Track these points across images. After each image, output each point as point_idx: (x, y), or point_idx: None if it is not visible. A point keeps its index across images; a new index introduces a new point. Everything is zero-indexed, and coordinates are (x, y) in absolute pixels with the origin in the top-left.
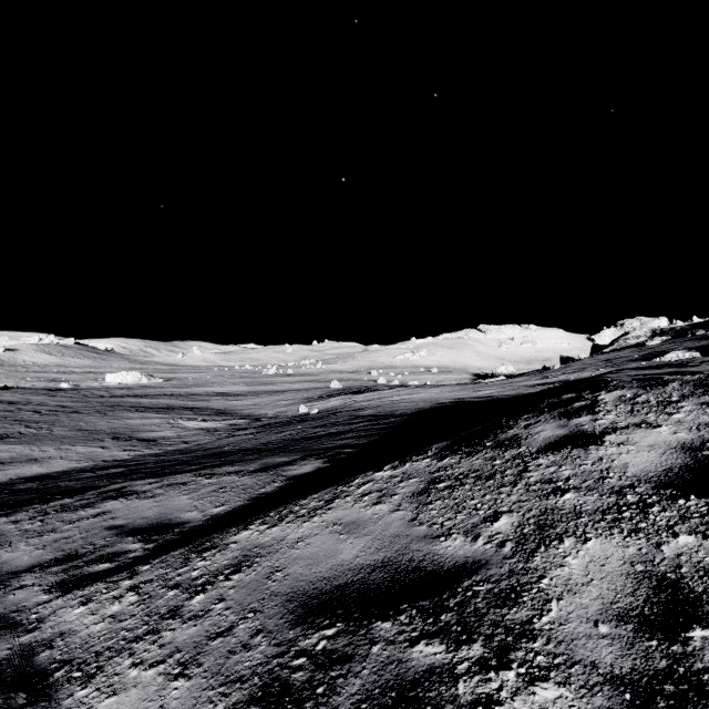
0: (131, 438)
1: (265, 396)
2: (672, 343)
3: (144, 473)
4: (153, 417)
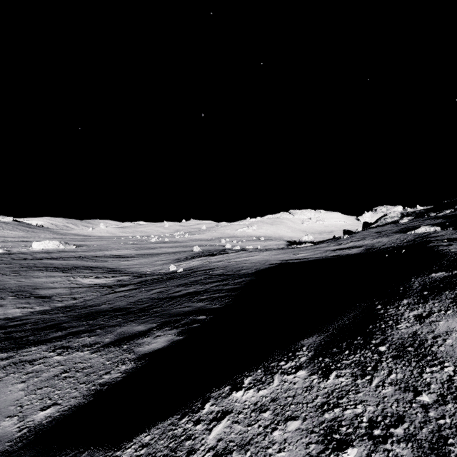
0: (30, 295)
1: (147, 257)
2: (417, 221)
3: (10, 340)
4: (57, 275)
